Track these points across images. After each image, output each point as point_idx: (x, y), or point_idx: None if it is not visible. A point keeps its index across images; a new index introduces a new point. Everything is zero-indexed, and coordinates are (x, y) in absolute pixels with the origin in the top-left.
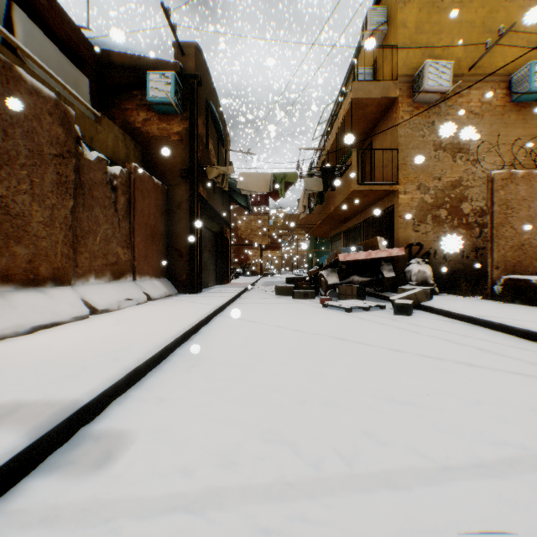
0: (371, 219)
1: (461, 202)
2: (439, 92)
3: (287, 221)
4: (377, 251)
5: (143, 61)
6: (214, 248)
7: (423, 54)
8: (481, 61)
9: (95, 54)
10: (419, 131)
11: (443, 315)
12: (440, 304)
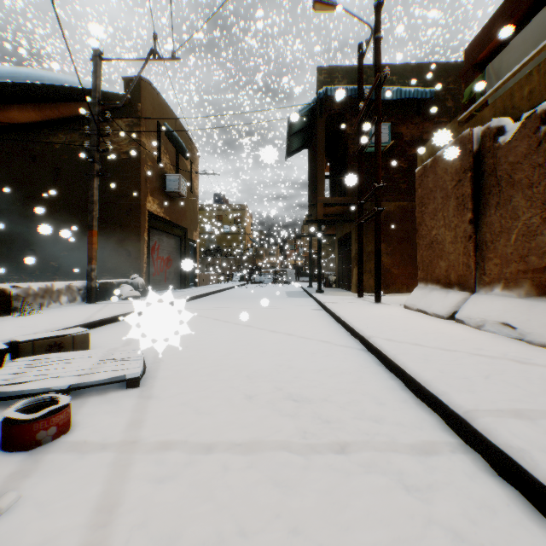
0: None
1: None
2: None
3: None
4: None
5: None
6: None
7: None
8: None
9: None
10: None
11: None
12: None
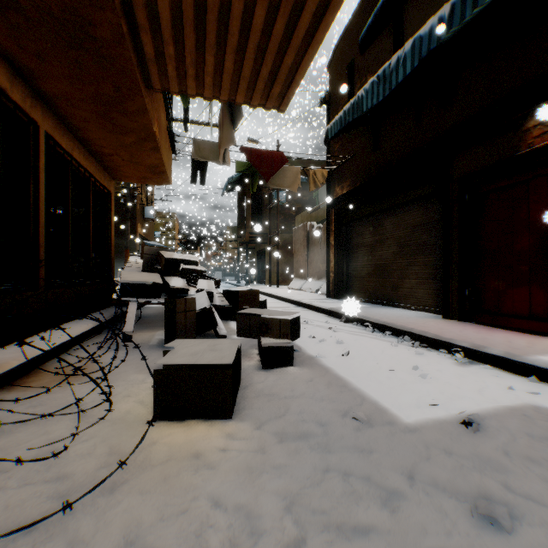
0: (62, 154)
1: None
2: None
3: None
4: None
5: None
6: (434, 228)
7: None
8: None
9: None
10: None
11: None
12: None
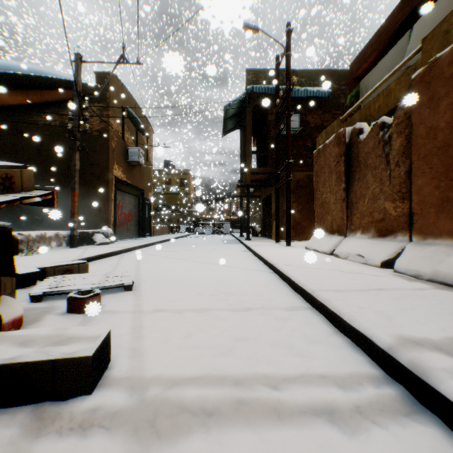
0: None
1: None
2: None
3: None
4: None
5: None
6: None
7: None
8: None
9: None
10: None
11: None
12: None
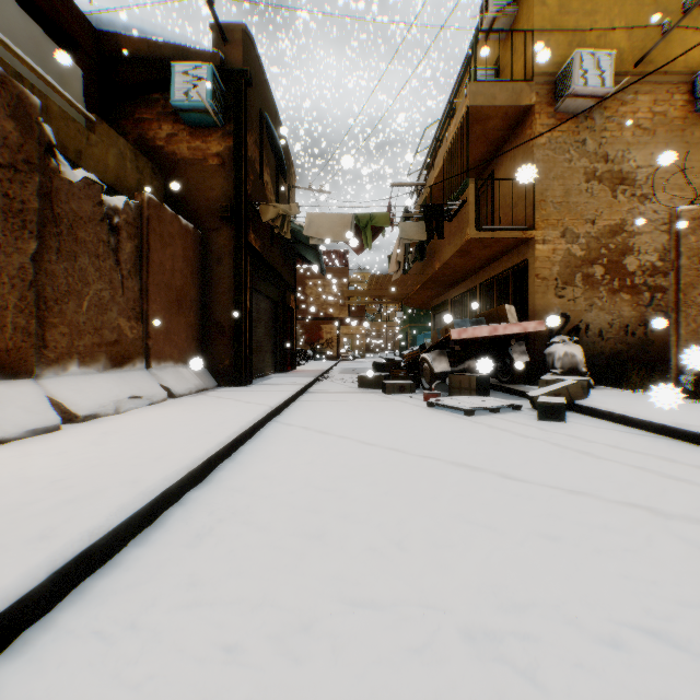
0: (491, 281)
1: (624, 255)
2: (594, 96)
3: (374, 284)
4: (507, 325)
5: (167, 50)
6: (272, 322)
7: (569, 44)
8: (652, 54)
9: (95, 39)
10: (565, 153)
11: (614, 420)
12: (607, 403)
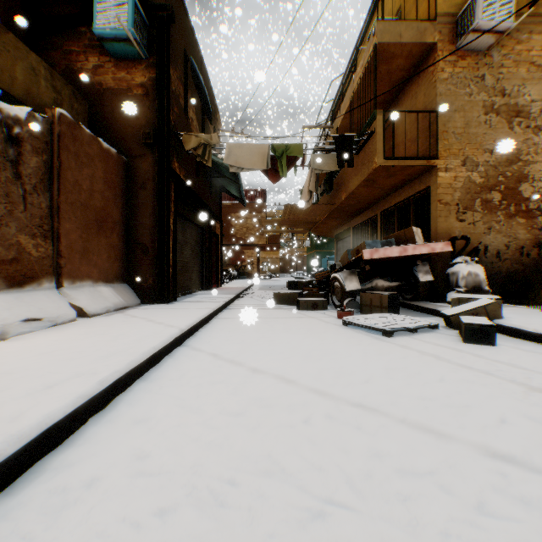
0: (392, 209)
1: (520, 182)
2: (495, 32)
3: (287, 214)
4: (415, 245)
5: None
6: (199, 246)
7: None
8: None
9: None
10: (465, 88)
11: None
12: (530, 324)
